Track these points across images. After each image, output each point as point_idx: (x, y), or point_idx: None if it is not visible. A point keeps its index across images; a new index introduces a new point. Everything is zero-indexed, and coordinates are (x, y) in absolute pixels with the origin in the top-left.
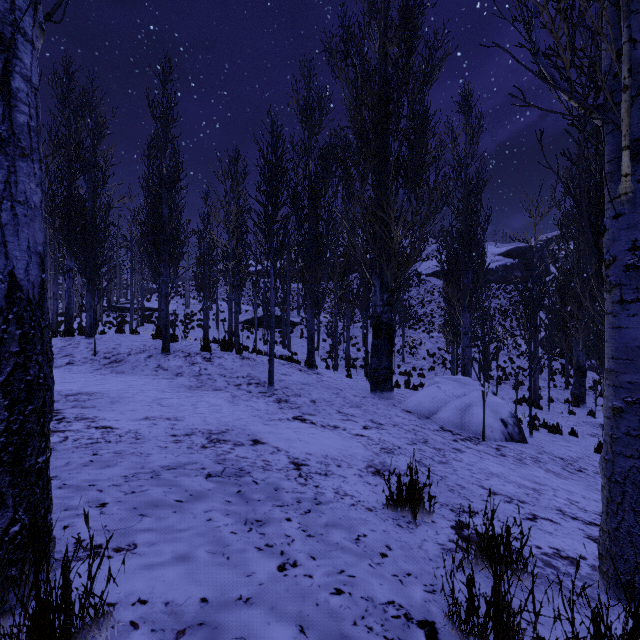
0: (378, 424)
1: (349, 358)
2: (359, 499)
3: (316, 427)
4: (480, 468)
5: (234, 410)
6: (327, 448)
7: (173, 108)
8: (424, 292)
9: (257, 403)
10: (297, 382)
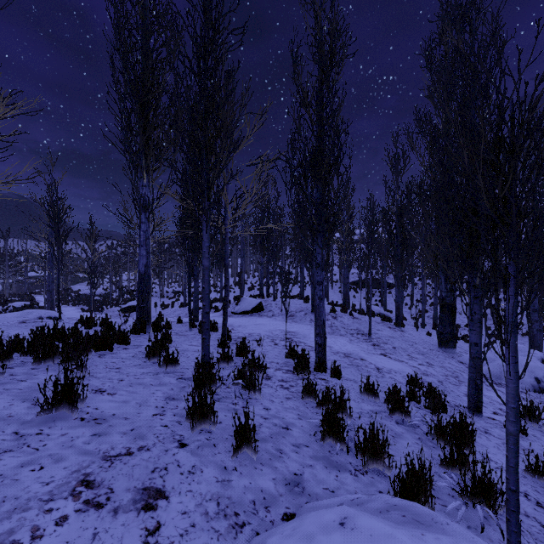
0: (430, 364)
1: (436, 319)
2: (398, 380)
3: (391, 359)
4: None
5: (352, 346)
6: (393, 367)
7: None
8: None
9: (362, 345)
10: (386, 335)
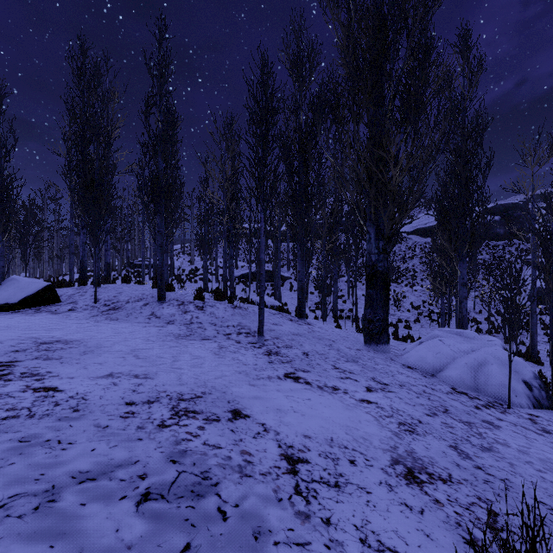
0: (382, 384)
1: (336, 309)
2: None
3: (312, 389)
4: (540, 459)
5: (218, 364)
6: (330, 425)
7: (168, 64)
8: (405, 249)
9: (245, 355)
10: (288, 332)
